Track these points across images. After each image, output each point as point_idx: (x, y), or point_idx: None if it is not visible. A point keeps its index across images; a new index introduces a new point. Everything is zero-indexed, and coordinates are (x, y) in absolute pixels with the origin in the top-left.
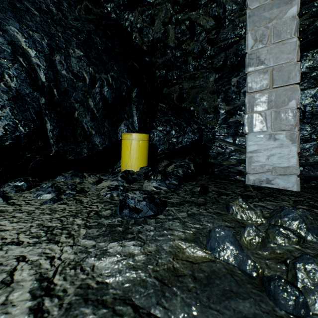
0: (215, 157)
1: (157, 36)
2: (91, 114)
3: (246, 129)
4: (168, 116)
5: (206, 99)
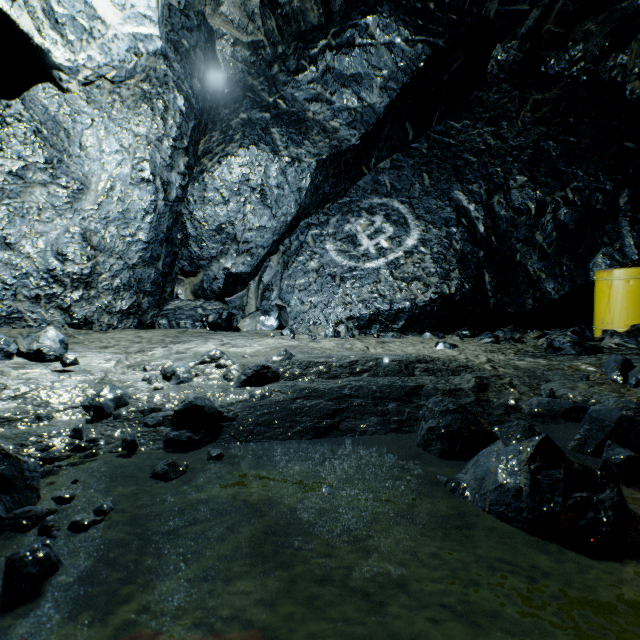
0: None
1: None
2: (539, 252)
3: None
4: None
5: None
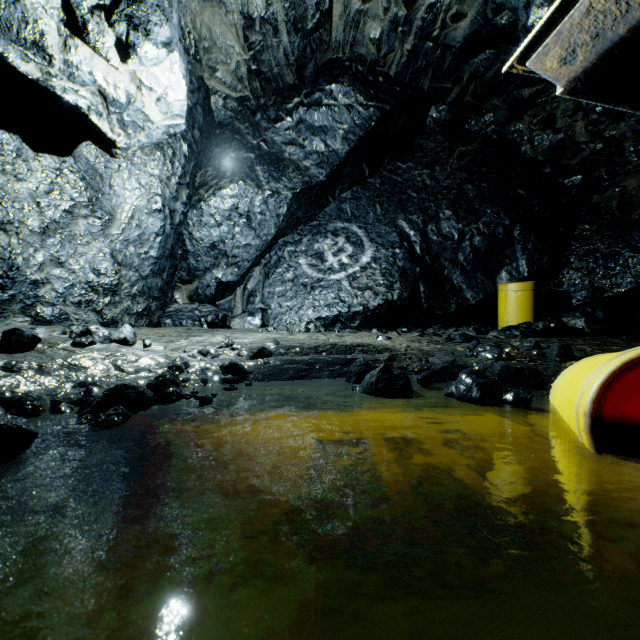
0: None
1: (556, 139)
2: (461, 269)
3: None
4: (591, 244)
5: None
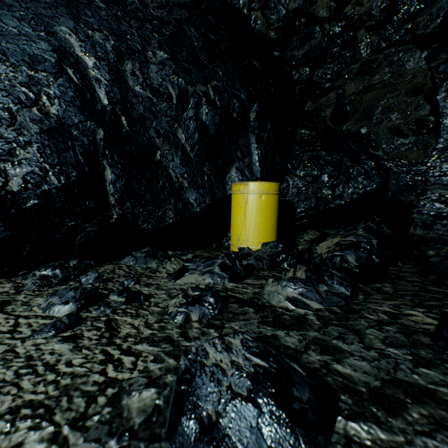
0: (427, 224)
1: (294, 5)
2: (182, 154)
3: None
4: (314, 150)
5: (398, 108)
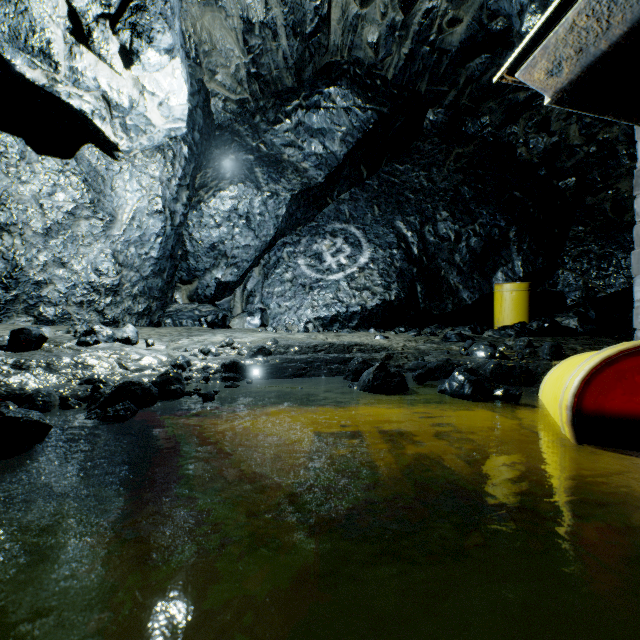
0: None
1: (550, 142)
2: (457, 269)
3: (632, 270)
4: (585, 245)
5: None
